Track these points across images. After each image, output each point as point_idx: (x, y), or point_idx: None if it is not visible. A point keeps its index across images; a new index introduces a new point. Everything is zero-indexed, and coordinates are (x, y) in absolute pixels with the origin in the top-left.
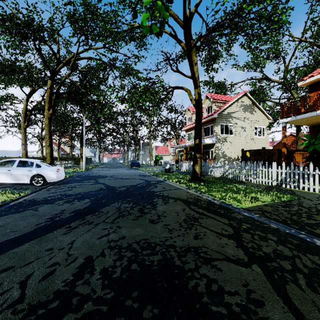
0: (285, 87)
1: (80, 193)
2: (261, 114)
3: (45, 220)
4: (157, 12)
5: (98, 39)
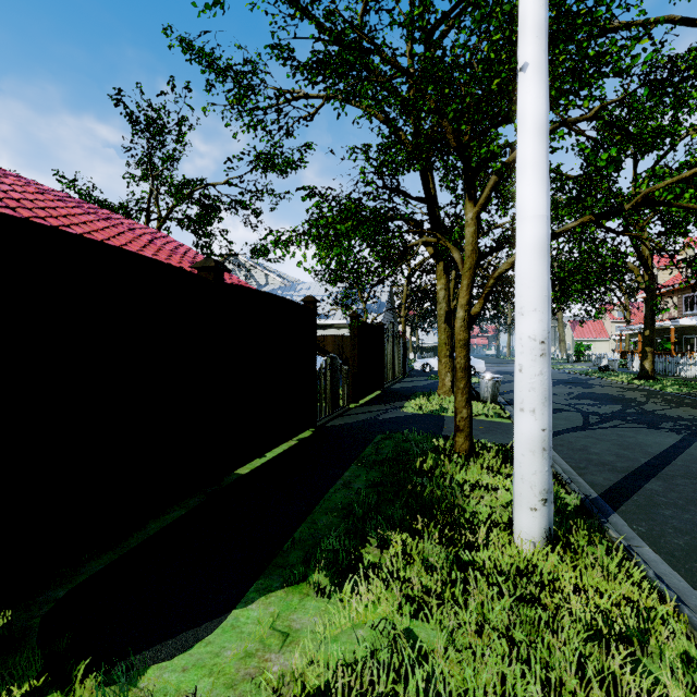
0: None
1: None
2: None
3: None
4: None
5: None
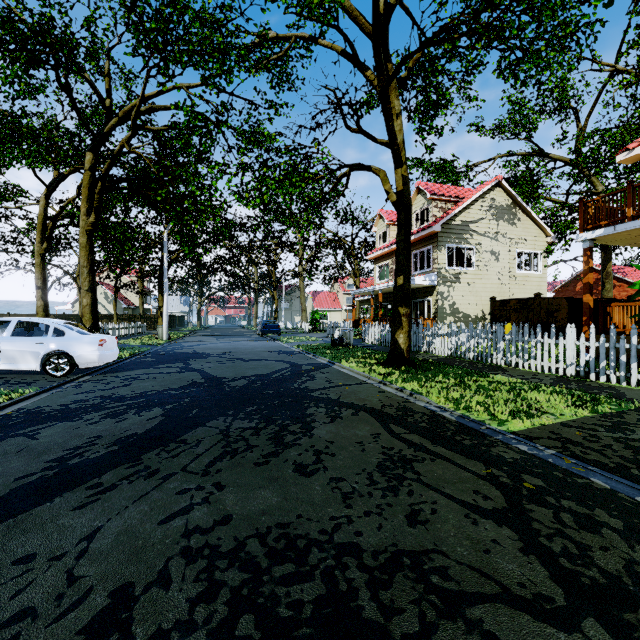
0: (580, 171)
1: (145, 393)
2: (531, 225)
3: (45, 466)
4: None
5: (188, 61)
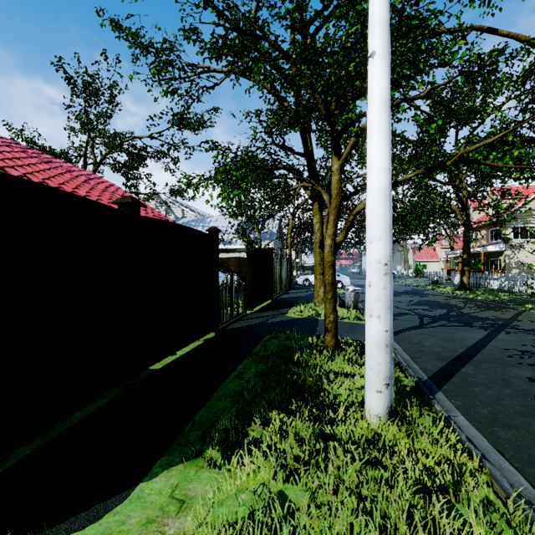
0: None
1: None
2: None
3: None
4: None
5: None
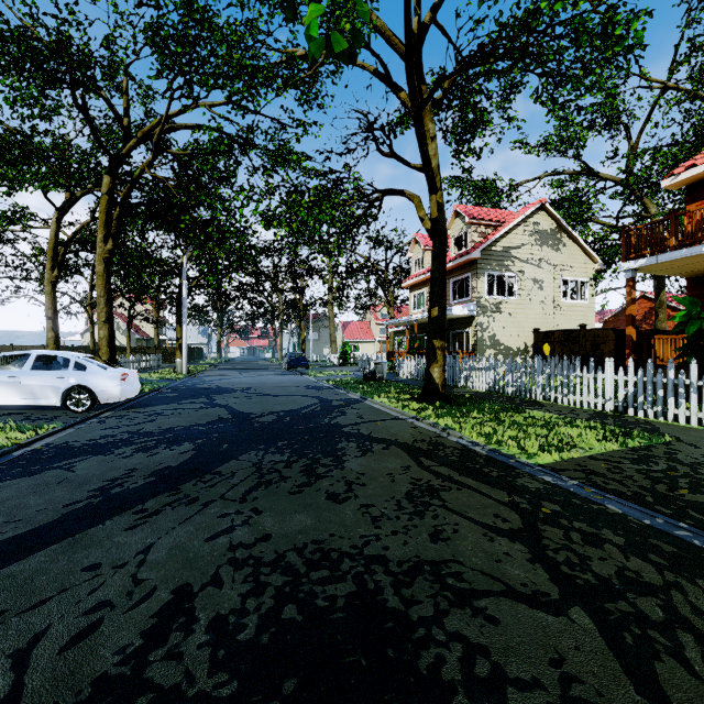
0: (631, 192)
1: (172, 428)
2: (577, 251)
3: (89, 494)
4: (347, 22)
5: (214, 84)
